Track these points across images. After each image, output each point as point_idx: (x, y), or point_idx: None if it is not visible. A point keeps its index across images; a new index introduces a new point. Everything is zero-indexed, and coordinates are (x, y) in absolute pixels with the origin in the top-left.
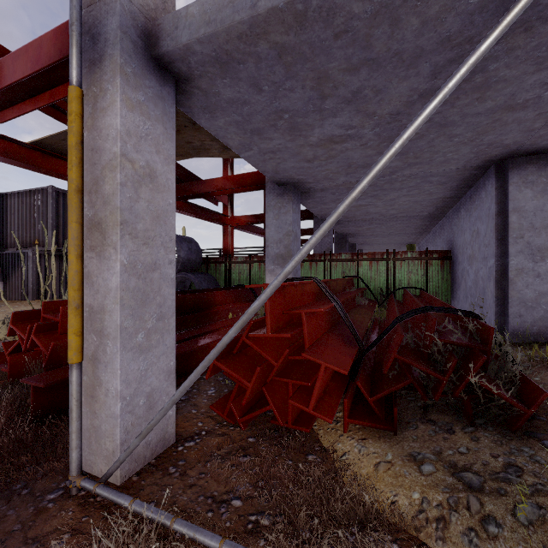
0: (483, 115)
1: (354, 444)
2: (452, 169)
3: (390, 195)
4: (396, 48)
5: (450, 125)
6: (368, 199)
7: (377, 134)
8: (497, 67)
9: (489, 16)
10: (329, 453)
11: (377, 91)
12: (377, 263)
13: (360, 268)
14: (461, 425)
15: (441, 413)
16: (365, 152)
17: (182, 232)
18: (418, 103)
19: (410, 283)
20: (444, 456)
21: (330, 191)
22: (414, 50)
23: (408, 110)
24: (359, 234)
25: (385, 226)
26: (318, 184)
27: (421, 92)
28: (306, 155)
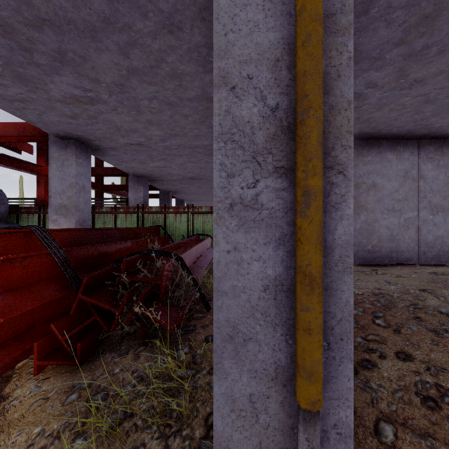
0: (194, 101)
1: (31, 387)
2: (207, 143)
3: (177, 160)
4: (63, 14)
5: (176, 105)
6: (161, 161)
7: (118, 101)
8: (173, 60)
9: (129, 9)
10: (1, 402)
11: (82, 57)
12: (180, 215)
13: (167, 219)
14: (137, 348)
15: (133, 339)
16: (122, 118)
17: (19, 181)
18: (132, 78)
19: (204, 231)
20: (98, 381)
21: (121, 151)
22: (85, 22)
23: (128, 83)
24: (179, 191)
25: (195, 186)
26: (103, 142)
27: (126, 68)
28: (63, 110)
